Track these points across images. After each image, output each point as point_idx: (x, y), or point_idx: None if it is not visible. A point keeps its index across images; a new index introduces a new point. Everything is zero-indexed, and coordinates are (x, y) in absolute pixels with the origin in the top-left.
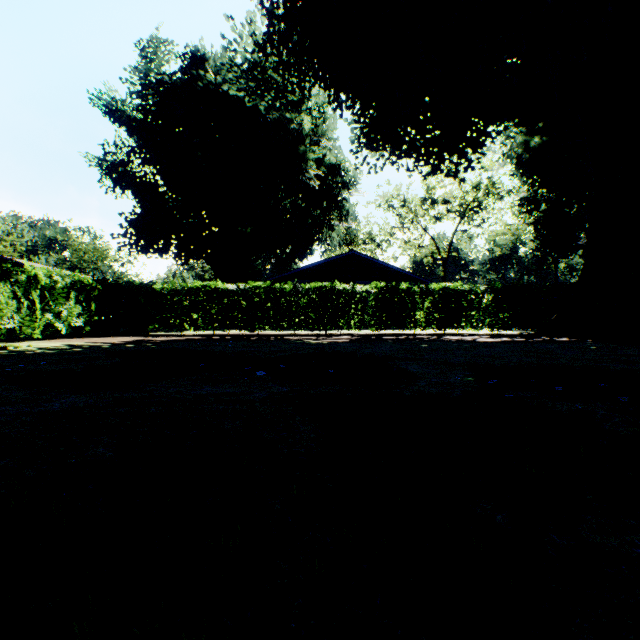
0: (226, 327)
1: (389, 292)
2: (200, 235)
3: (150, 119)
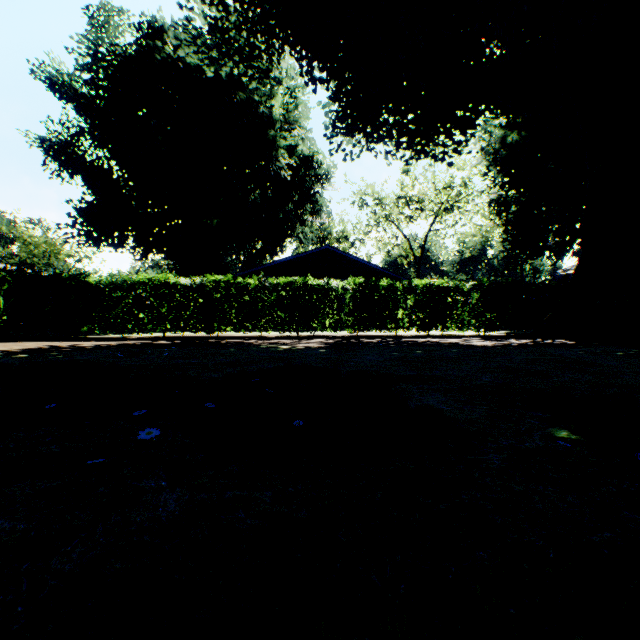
0: (178, 328)
1: (368, 289)
2: (160, 227)
3: (101, 95)
